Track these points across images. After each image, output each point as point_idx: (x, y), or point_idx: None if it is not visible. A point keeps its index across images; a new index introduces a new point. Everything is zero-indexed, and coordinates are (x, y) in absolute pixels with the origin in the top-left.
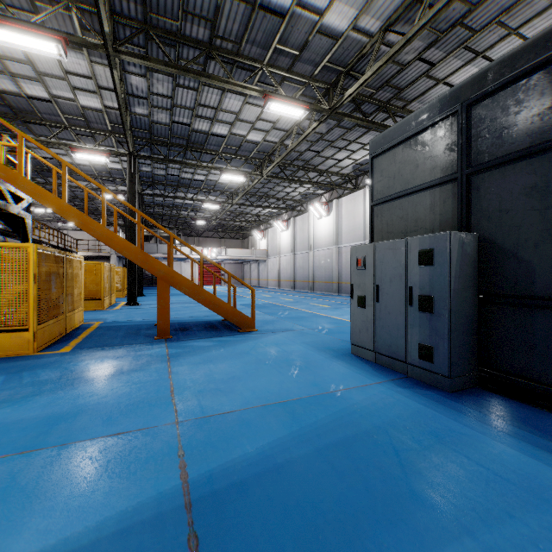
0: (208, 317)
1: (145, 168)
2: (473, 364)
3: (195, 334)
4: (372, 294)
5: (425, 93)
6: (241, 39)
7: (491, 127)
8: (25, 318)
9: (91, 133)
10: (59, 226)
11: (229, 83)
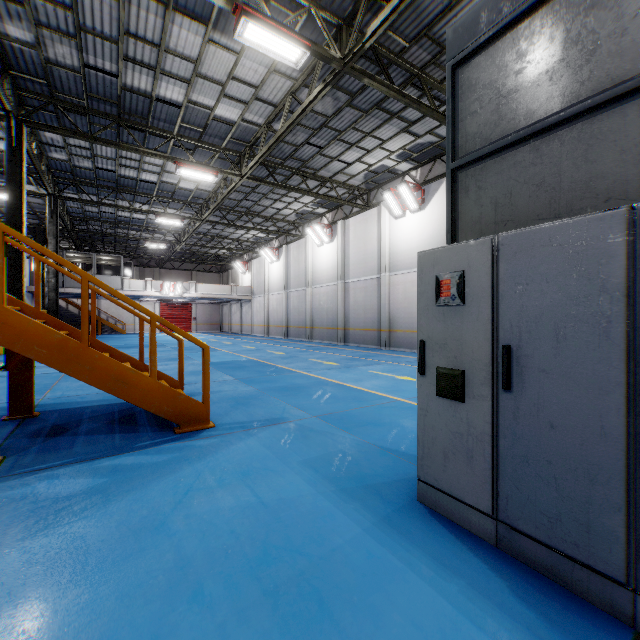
0: None
1: (56, 154)
2: None
3: (71, 446)
4: (486, 368)
5: None
6: None
7: None
8: None
9: None
10: None
11: None
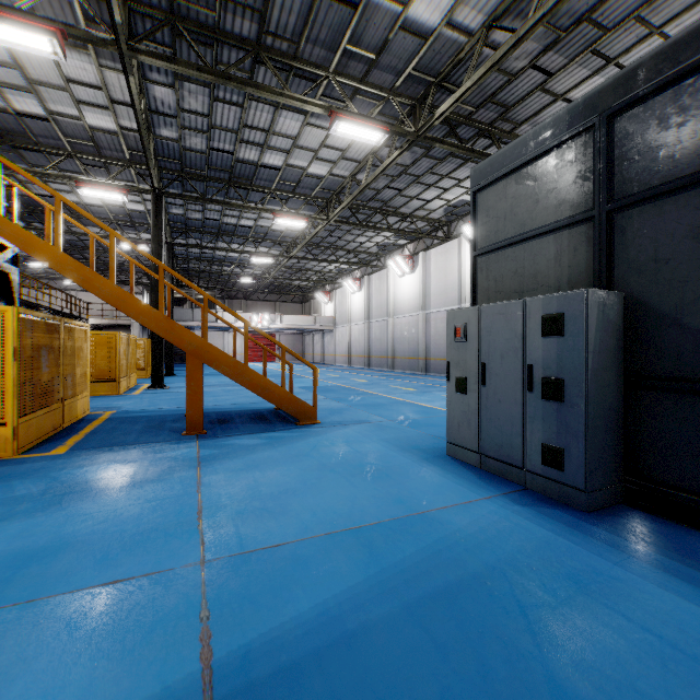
0: (256, 405)
1: (175, 210)
2: (618, 472)
3: (237, 428)
4: (475, 375)
5: (540, 113)
6: (299, 37)
7: (642, 145)
8: (2, 408)
9: (104, 163)
10: (66, 285)
11: (284, 95)
